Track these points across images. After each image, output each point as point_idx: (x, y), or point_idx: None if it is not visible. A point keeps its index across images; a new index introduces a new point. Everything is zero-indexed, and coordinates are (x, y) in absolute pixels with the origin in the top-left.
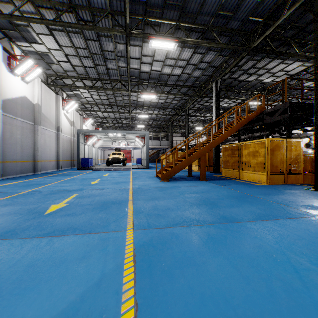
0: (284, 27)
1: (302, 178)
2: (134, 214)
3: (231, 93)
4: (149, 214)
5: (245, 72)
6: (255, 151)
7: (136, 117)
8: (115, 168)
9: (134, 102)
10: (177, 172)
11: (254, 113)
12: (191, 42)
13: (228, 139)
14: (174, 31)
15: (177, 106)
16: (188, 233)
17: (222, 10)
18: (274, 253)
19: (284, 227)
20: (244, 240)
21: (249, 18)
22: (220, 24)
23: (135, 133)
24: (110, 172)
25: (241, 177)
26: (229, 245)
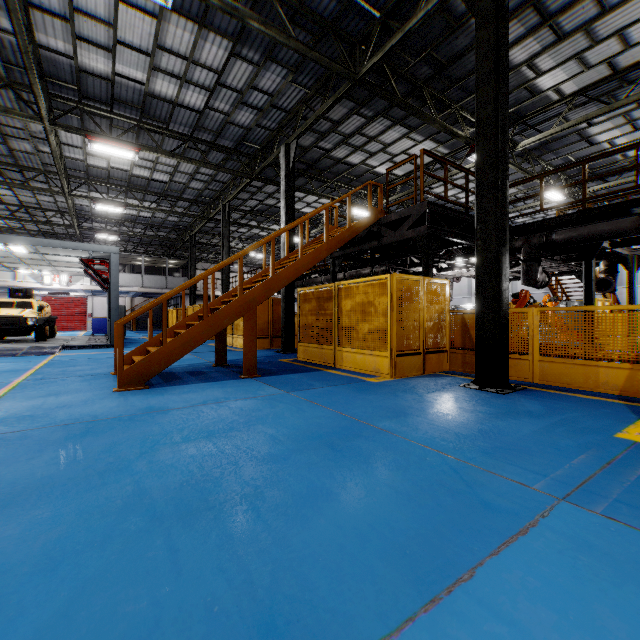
0: (416, 53)
1: (449, 360)
2: None
3: (318, 185)
4: None
5: (344, 140)
6: (367, 304)
7: (93, 210)
8: None
9: (78, 165)
10: (174, 358)
11: (364, 219)
12: (217, 4)
13: (313, 279)
14: None
15: (203, 196)
16: None
17: None
18: None
19: None
20: None
21: None
22: None
23: (74, 248)
24: None
25: (339, 363)
26: None
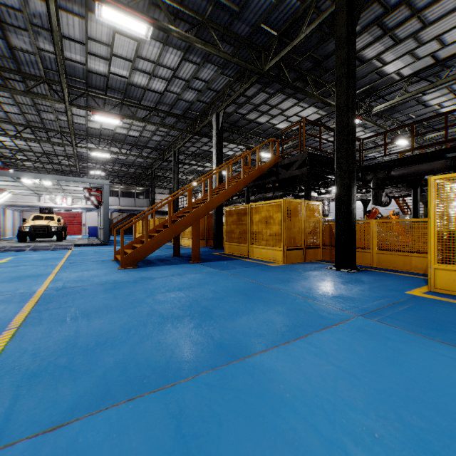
0: (301, 54)
1: (322, 253)
2: None
3: (238, 137)
4: (37, 375)
5: (255, 108)
6: (269, 217)
7: (88, 155)
8: (36, 245)
9: (82, 127)
10: (152, 250)
11: (267, 163)
12: (176, 35)
13: (234, 200)
14: (147, 8)
15: (160, 145)
16: (122, 437)
17: None
18: None
19: (325, 355)
20: (261, 421)
21: (261, 24)
22: (222, 21)
23: (81, 182)
24: (18, 254)
25: (251, 255)
26: None
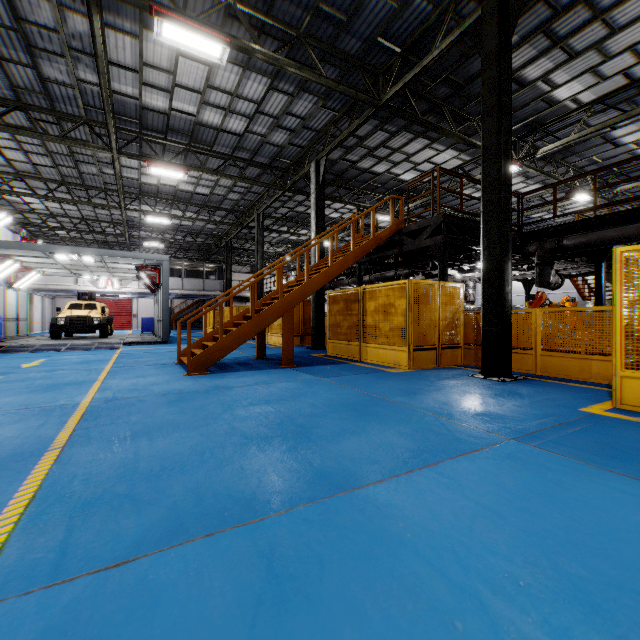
0: (434, 77)
1: (463, 355)
2: (28, 514)
3: (345, 193)
4: (92, 504)
5: (370, 153)
6: (389, 305)
7: (142, 221)
8: (73, 343)
9: (133, 183)
10: (229, 350)
11: (386, 229)
12: (261, 56)
13: (340, 281)
14: (222, 21)
15: (239, 205)
16: (201, 576)
17: (328, 3)
18: (457, 610)
19: (460, 487)
20: (374, 564)
21: (378, 38)
22: (323, 35)
23: (133, 257)
24: (51, 355)
25: (364, 357)
26: (331, 608)
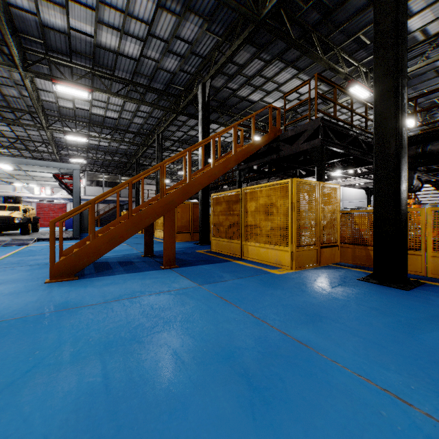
0: (307, 0)
1: (340, 253)
2: None
3: (227, 119)
4: None
5: (247, 81)
6: (270, 205)
7: (67, 141)
8: None
9: (52, 106)
10: (102, 252)
11: (265, 136)
12: None
13: (223, 189)
14: None
15: (143, 129)
16: None
17: None
18: None
19: None
20: None
21: None
22: None
23: (46, 166)
24: None
25: (245, 254)
26: None
